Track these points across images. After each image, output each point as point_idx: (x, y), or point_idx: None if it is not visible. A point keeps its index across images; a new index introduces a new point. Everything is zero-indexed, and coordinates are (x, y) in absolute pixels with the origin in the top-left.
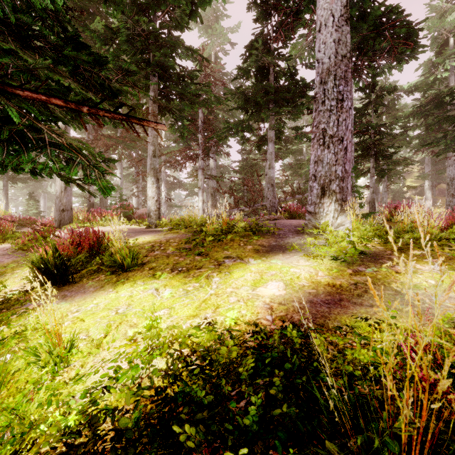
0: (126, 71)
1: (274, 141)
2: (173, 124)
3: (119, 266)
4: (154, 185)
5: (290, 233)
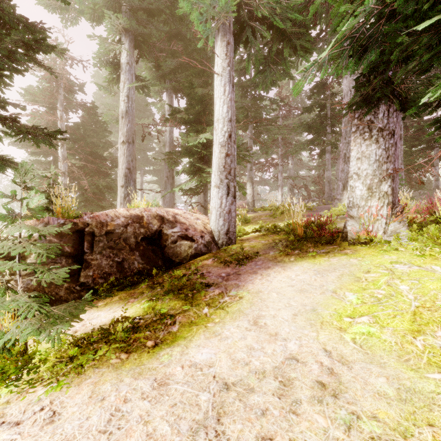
0: (247, 150)
1: (332, 150)
2: (261, 147)
3: (243, 222)
4: (251, 187)
5: (324, 210)
